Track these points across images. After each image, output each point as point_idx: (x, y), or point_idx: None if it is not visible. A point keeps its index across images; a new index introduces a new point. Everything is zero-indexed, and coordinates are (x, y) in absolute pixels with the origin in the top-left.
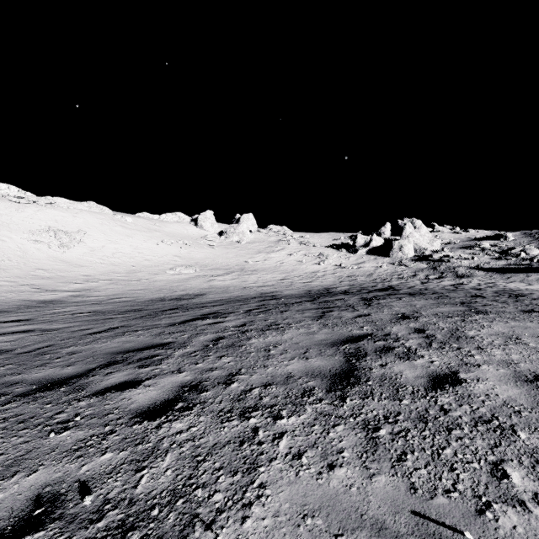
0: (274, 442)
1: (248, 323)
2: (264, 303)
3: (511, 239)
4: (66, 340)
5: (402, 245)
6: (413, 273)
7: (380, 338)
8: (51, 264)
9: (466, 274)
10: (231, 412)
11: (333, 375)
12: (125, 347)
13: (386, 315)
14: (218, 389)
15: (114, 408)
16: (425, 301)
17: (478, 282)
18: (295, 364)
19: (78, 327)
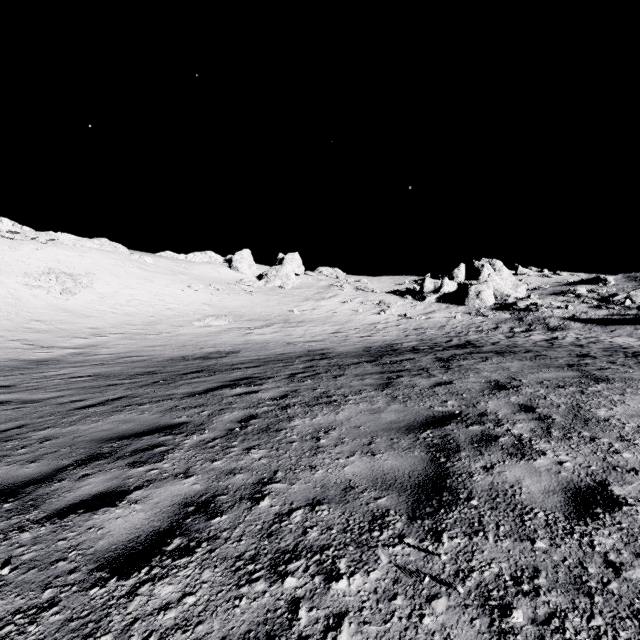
0: (327, 639)
1: (290, 394)
2: (311, 364)
3: (612, 284)
4: (46, 418)
5: (479, 291)
6: (494, 325)
7: (473, 419)
8: (50, 313)
9: (559, 326)
10: (255, 560)
11: (416, 485)
12: (119, 430)
13: (473, 383)
14: (239, 511)
15: (71, 546)
16: (520, 362)
17: (576, 336)
18: (356, 463)
19: (69, 397)
